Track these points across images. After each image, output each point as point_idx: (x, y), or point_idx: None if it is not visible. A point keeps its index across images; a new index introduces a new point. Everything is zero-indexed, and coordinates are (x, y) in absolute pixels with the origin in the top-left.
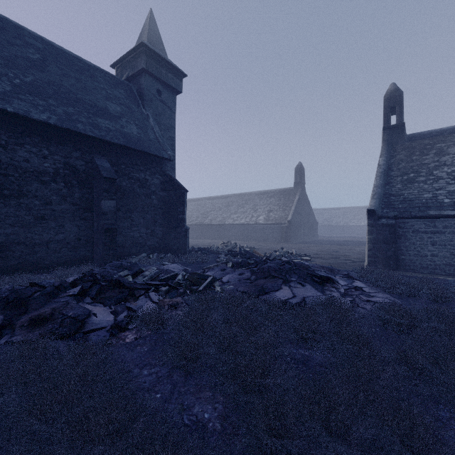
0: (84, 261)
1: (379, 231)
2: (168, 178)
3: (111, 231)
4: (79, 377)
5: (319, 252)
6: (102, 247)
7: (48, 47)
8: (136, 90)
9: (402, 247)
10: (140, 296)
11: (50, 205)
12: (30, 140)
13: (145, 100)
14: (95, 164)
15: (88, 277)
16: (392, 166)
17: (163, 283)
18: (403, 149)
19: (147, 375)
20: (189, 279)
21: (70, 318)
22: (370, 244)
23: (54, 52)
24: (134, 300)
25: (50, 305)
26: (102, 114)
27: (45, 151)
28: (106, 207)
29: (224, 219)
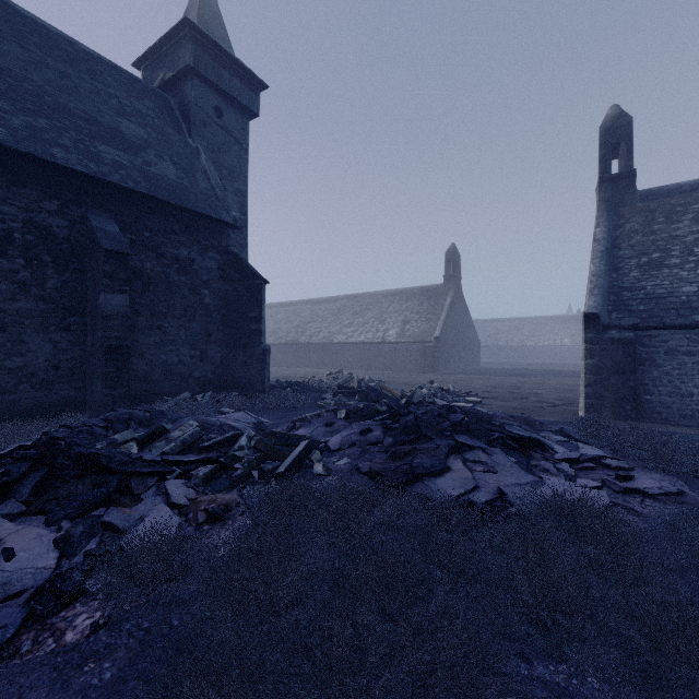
0: (66, 408)
1: (605, 351)
2: (233, 258)
3: (118, 351)
4: None
5: (490, 387)
6: (101, 381)
7: (5, 11)
8: (178, 106)
9: (647, 380)
10: (145, 490)
11: None
12: None
13: (193, 123)
14: (89, 226)
15: (41, 447)
16: (619, 240)
17: (201, 458)
18: (635, 214)
19: None
20: (259, 447)
21: None
22: (588, 374)
23: (16, 21)
24: (127, 501)
25: None
26: (108, 138)
27: None
28: (110, 307)
29: (331, 335)
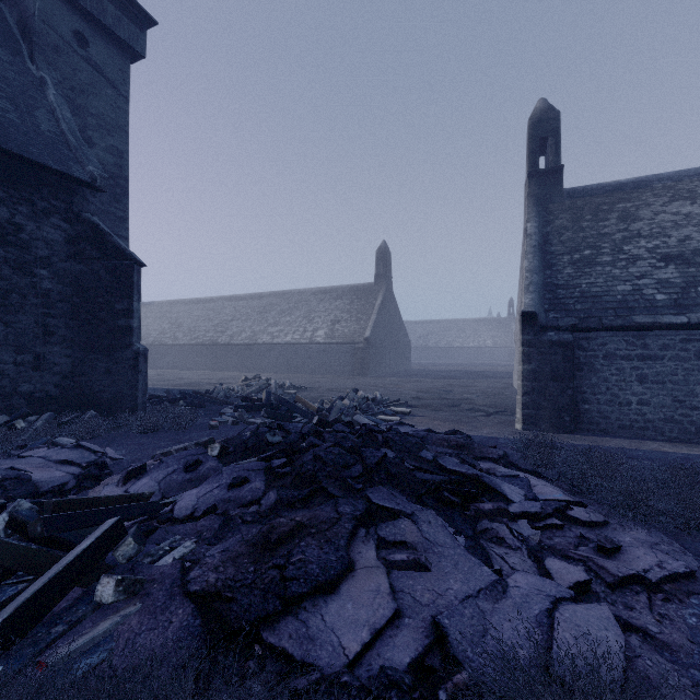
0: None
1: (544, 355)
2: (89, 229)
3: None
4: None
5: (420, 392)
6: None
7: None
8: (16, 20)
9: (585, 387)
10: None
11: None
12: None
13: (37, 45)
14: None
15: None
16: (550, 236)
17: None
18: (563, 211)
19: None
20: None
21: None
22: (526, 381)
23: None
24: None
25: None
26: None
27: None
28: None
29: (255, 334)
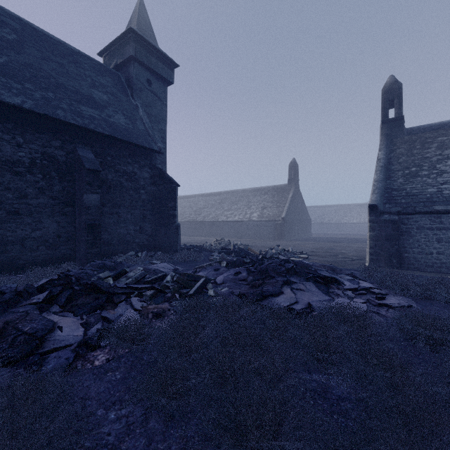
0: (64, 260)
1: (381, 227)
2: (158, 171)
3: (94, 227)
4: (0, 442)
5: (315, 249)
6: (85, 244)
7: (27, 29)
8: (125, 79)
9: (406, 245)
10: (120, 302)
11: (25, 199)
12: (2, 126)
13: (134, 90)
14: (77, 155)
15: (61, 280)
16: (392, 160)
17: (148, 286)
18: (403, 143)
19: (114, 421)
20: (178, 281)
21: (25, 334)
22: (371, 241)
23: (33, 34)
24: (112, 307)
25: (5, 316)
26: (86, 102)
27: (20, 138)
28: (89, 202)
29: (217, 216)
